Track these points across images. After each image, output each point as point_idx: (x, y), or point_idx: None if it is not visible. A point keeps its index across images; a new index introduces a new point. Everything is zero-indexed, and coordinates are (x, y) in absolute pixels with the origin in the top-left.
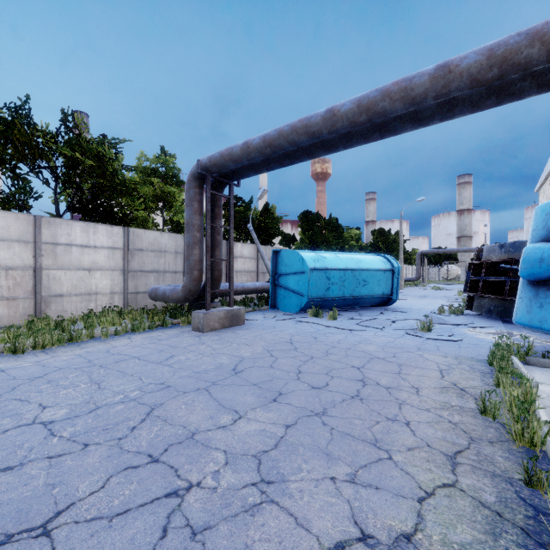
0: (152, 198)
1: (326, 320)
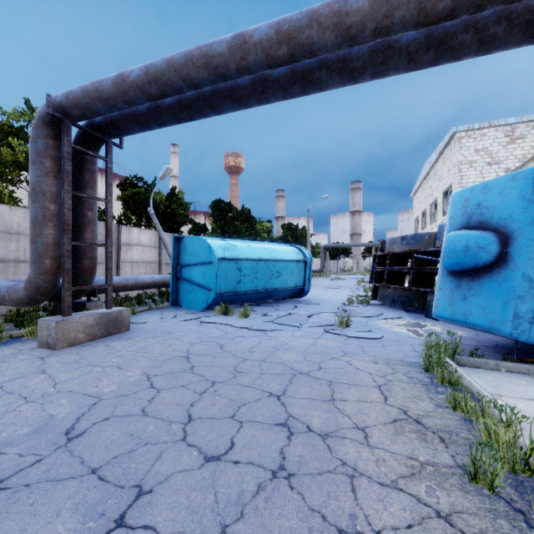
0: (11, 165)
1: (237, 318)
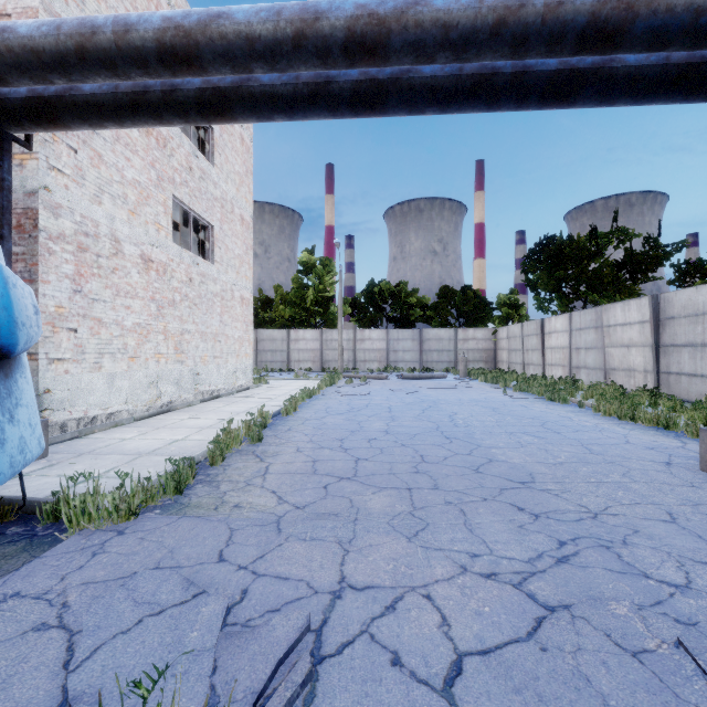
0: None
1: None
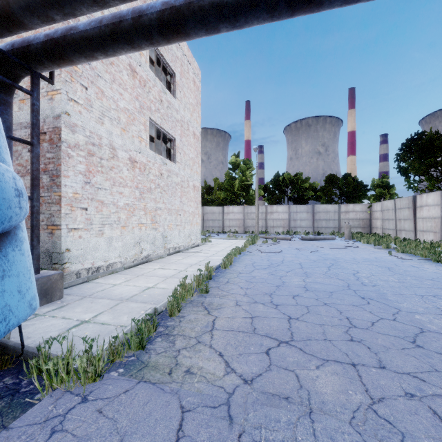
0: None
1: None
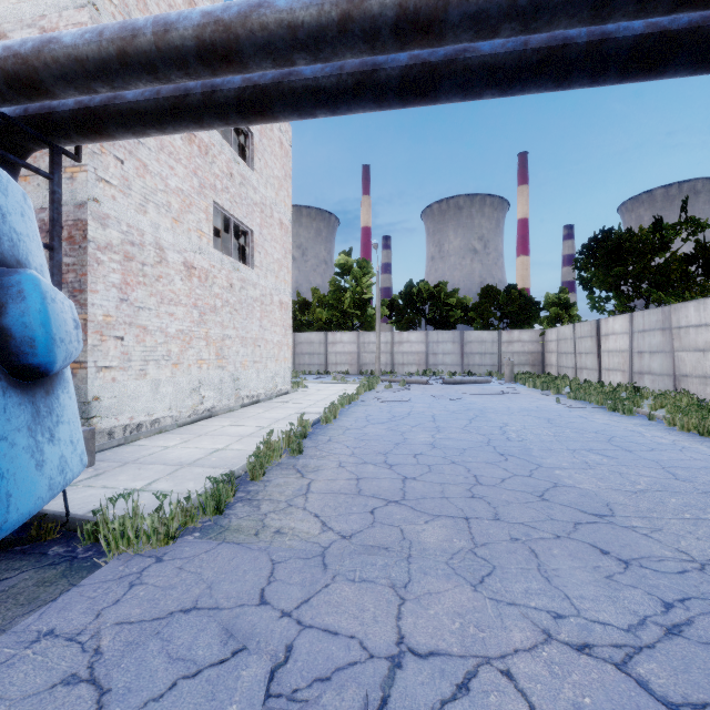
0: None
1: None
